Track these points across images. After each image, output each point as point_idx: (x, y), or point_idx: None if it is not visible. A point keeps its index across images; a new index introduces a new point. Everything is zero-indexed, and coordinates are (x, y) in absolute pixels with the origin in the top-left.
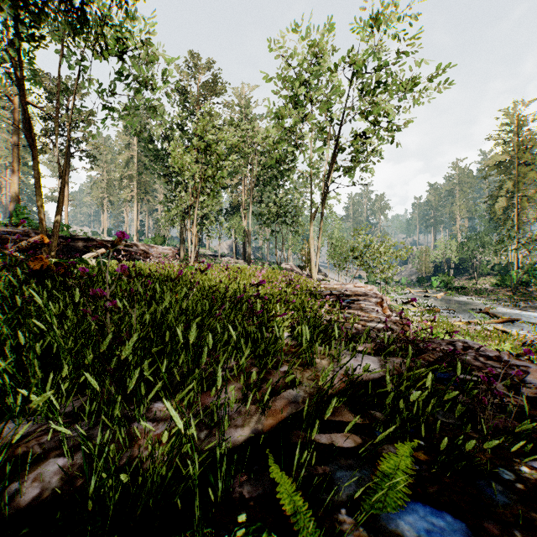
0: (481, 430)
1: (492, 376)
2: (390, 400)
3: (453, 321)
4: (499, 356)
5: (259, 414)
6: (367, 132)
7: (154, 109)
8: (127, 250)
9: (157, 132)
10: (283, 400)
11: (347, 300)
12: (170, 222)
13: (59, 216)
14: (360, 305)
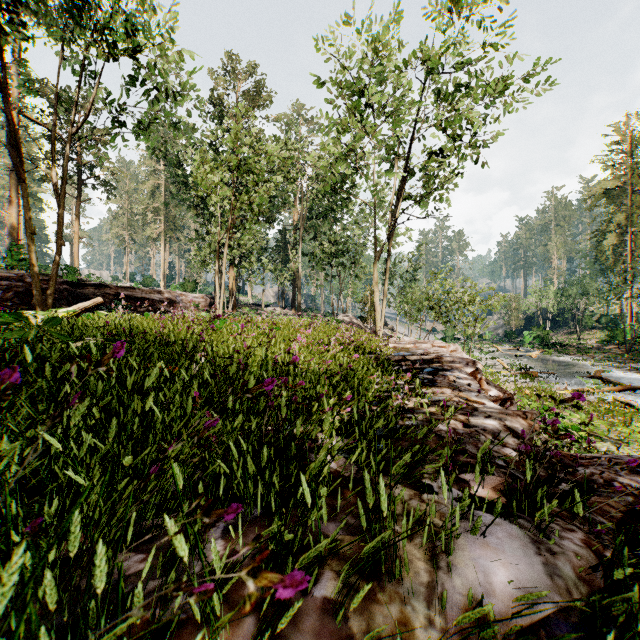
0: None
1: None
2: None
3: (557, 389)
4: None
5: None
6: (447, 150)
7: (178, 122)
8: (149, 298)
9: (186, 155)
10: None
11: (428, 369)
12: (202, 264)
13: (57, 256)
14: (448, 379)
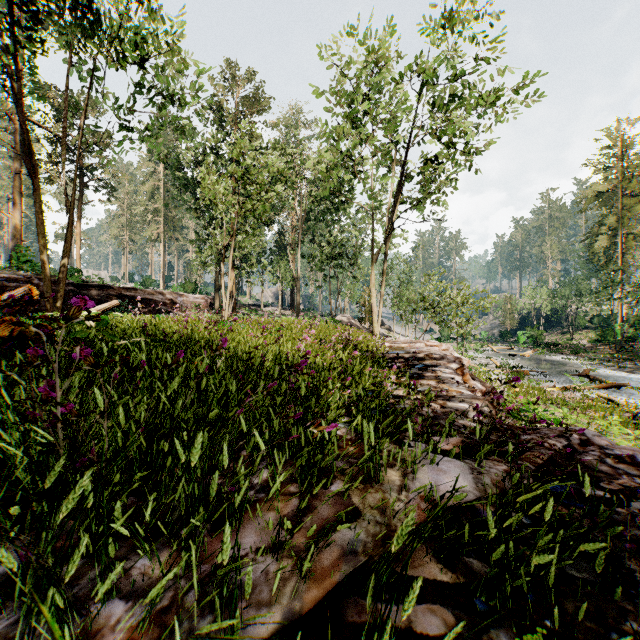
0: (634, 594)
1: (639, 501)
2: (499, 556)
3: (546, 387)
4: (632, 456)
5: (297, 579)
6: (441, 157)
7: (182, 129)
8: (151, 299)
9: (187, 158)
10: (334, 549)
11: (419, 366)
12: (203, 266)
13: (67, 259)
14: (435, 374)
